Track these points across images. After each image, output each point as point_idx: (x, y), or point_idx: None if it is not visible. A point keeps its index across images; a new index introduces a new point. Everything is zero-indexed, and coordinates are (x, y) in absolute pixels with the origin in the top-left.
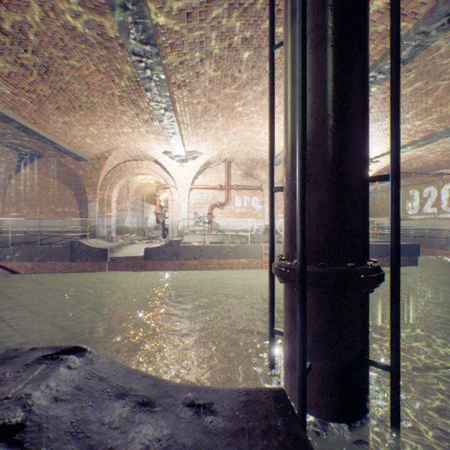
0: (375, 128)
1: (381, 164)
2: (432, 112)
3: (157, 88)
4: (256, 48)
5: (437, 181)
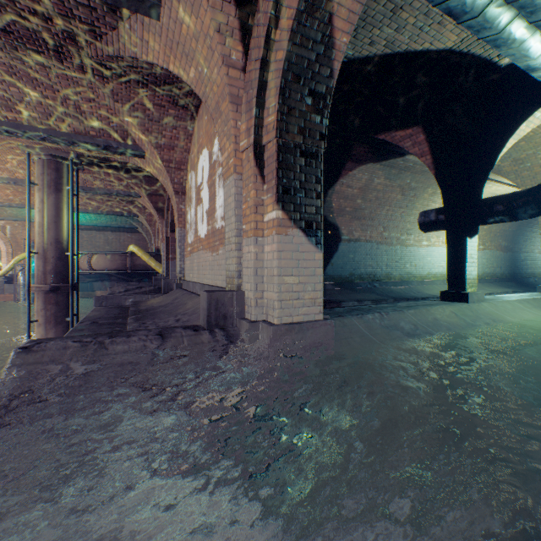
0: None
1: None
2: None
3: None
4: None
5: None
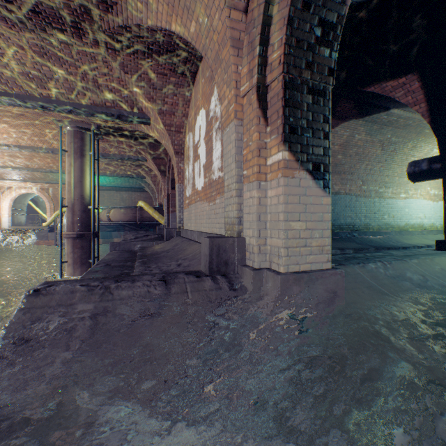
0: None
1: None
2: (33, 160)
3: None
4: (19, 117)
5: None
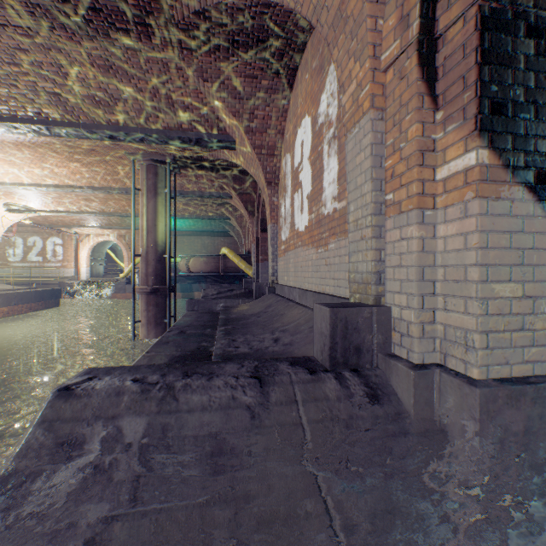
0: (69, 196)
1: (31, 214)
2: (108, 203)
3: (2, 129)
4: (90, 153)
5: (44, 232)
